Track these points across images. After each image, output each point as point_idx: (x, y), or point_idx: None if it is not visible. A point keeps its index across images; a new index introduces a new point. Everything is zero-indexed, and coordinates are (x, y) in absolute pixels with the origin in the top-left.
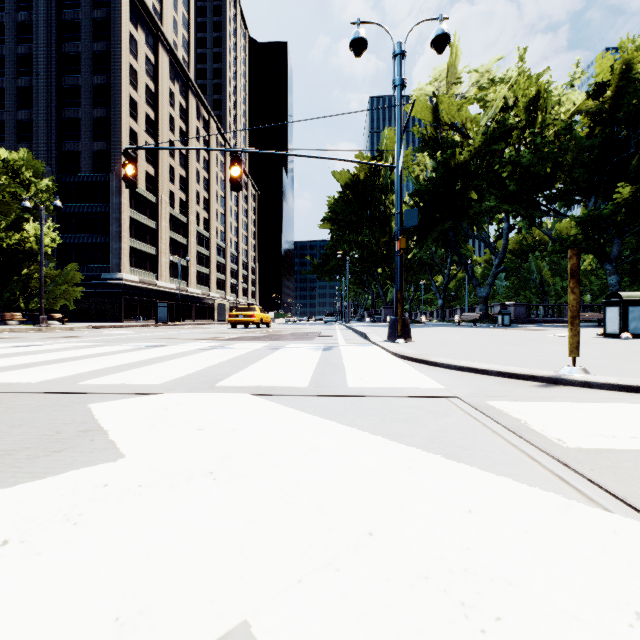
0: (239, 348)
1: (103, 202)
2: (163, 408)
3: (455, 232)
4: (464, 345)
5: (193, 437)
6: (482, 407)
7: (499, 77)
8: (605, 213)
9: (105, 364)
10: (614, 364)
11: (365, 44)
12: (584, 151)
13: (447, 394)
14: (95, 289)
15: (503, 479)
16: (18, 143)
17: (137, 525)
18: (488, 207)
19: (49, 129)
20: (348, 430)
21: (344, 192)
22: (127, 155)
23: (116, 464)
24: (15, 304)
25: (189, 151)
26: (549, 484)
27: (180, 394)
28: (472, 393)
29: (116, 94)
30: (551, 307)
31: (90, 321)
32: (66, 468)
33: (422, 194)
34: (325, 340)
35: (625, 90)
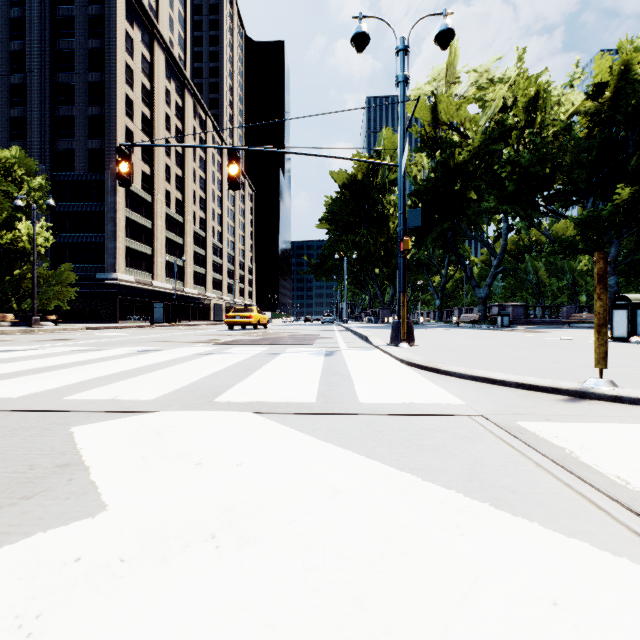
0: (237, 353)
1: (98, 201)
2: (156, 433)
3: (454, 232)
4: (470, 350)
5: (190, 476)
6: (514, 429)
7: (498, 77)
8: (604, 214)
9: (95, 373)
10: (636, 373)
11: (367, 39)
12: (582, 152)
13: (470, 412)
14: (90, 289)
15: (578, 543)
16: (11, 141)
17: (114, 638)
18: (487, 207)
19: (43, 127)
20: (371, 464)
21: (342, 192)
22: (121, 152)
23: (94, 522)
24: (7, 305)
25: (185, 150)
26: (633, 549)
27: (175, 413)
28: (496, 410)
29: (111, 92)
30: (549, 308)
31: (85, 322)
32: (33, 525)
33: (421, 194)
34: (325, 343)
35: (624, 91)
